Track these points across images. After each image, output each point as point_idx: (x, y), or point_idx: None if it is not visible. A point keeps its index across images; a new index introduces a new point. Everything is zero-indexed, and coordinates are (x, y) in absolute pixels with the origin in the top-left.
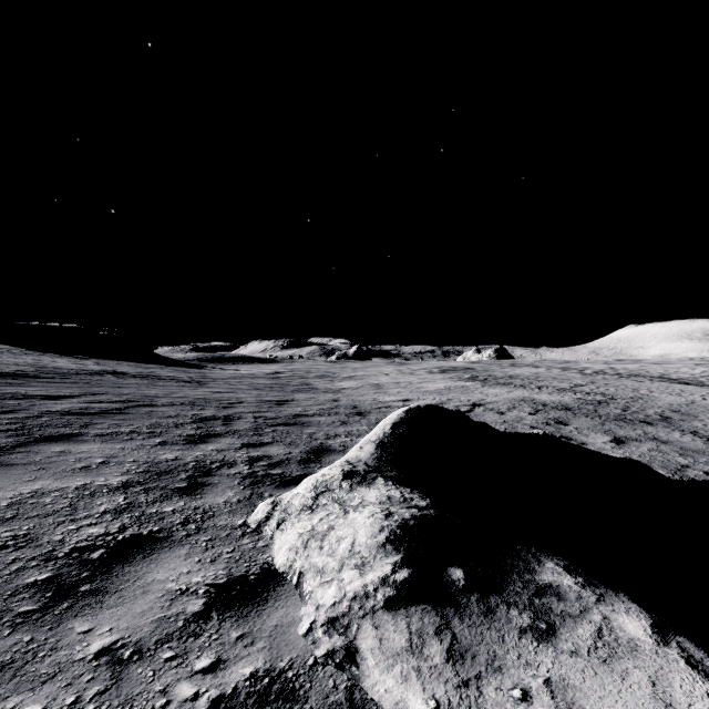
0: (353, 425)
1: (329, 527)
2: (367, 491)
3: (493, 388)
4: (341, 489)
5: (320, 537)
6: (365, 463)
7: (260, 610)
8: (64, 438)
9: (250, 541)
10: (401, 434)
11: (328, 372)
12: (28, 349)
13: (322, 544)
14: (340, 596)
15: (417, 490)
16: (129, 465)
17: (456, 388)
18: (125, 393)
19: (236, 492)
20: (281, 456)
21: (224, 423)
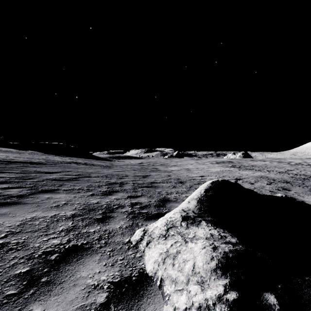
0: (179, 188)
1: (177, 251)
2: (197, 229)
3: (244, 171)
4: (181, 226)
5: (172, 257)
6: (192, 211)
7: (139, 305)
8: (51, 191)
9: (132, 252)
10: (210, 195)
11: (164, 163)
12: (44, 153)
13: (174, 262)
14: (189, 304)
15: (226, 230)
16: (76, 205)
17: (226, 171)
18: (79, 171)
19: (125, 222)
20: (146, 203)
21: (119, 186)
